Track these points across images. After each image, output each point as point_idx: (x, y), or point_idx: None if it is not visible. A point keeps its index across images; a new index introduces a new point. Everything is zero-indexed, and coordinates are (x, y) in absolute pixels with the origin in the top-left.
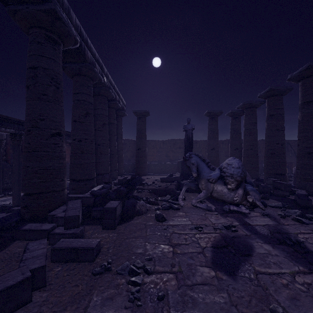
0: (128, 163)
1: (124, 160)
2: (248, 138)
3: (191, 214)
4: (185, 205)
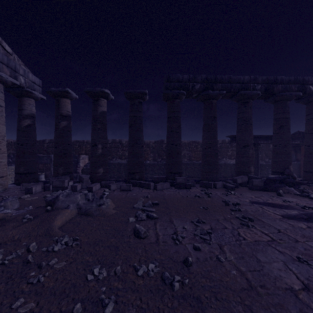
0: None
1: None
2: None
3: (311, 201)
4: None
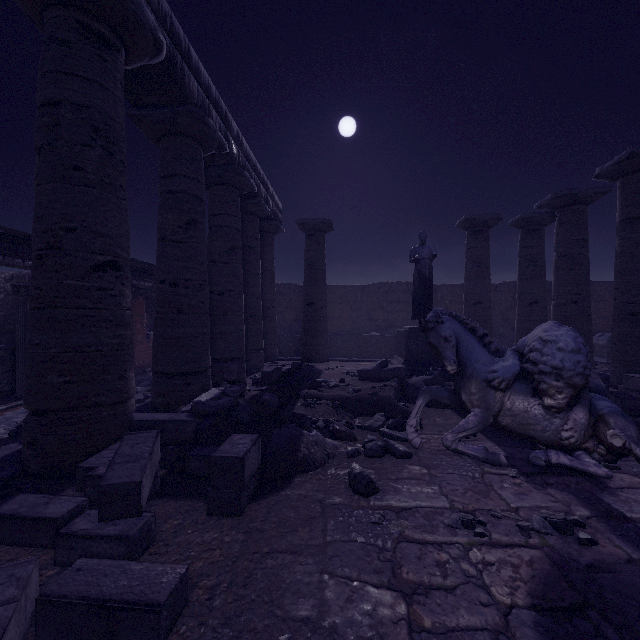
0: (288, 333)
1: (279, 327)
2: (566, 277)
3: (444, 473)
4: (423, 444)
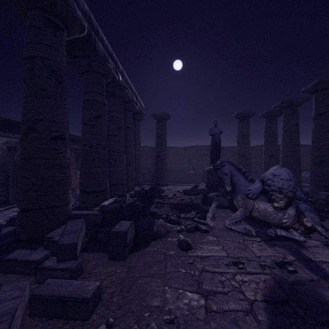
0: (147, 171)
1: (143, 168)
2: (287, 143)
3: (224, 240)
4: (214, 226)
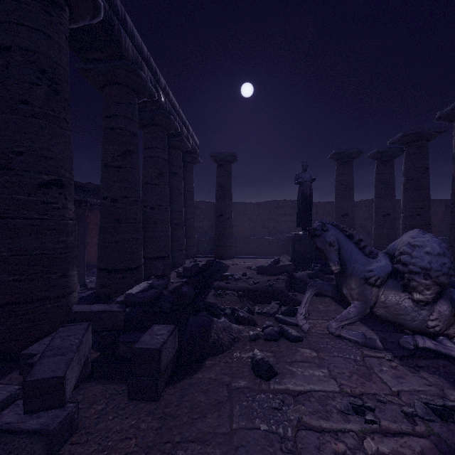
0: (204, 237)
1: (198, 233)
2: (412, 195)
3: (330, 356)
4: (310, 328)
